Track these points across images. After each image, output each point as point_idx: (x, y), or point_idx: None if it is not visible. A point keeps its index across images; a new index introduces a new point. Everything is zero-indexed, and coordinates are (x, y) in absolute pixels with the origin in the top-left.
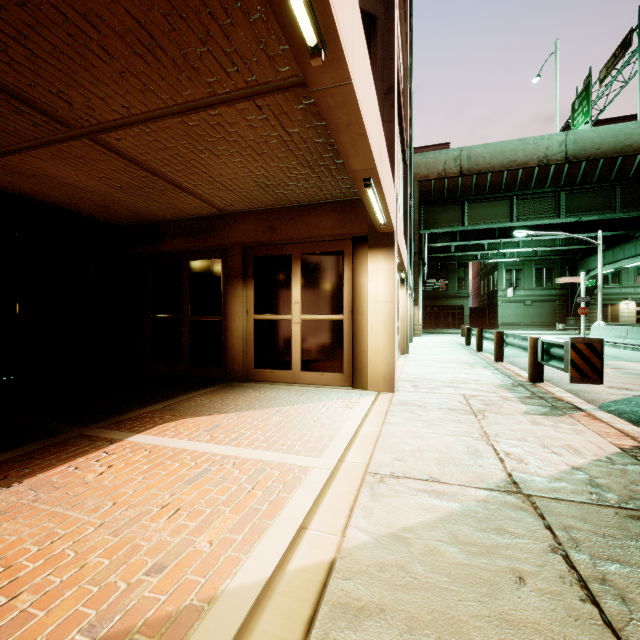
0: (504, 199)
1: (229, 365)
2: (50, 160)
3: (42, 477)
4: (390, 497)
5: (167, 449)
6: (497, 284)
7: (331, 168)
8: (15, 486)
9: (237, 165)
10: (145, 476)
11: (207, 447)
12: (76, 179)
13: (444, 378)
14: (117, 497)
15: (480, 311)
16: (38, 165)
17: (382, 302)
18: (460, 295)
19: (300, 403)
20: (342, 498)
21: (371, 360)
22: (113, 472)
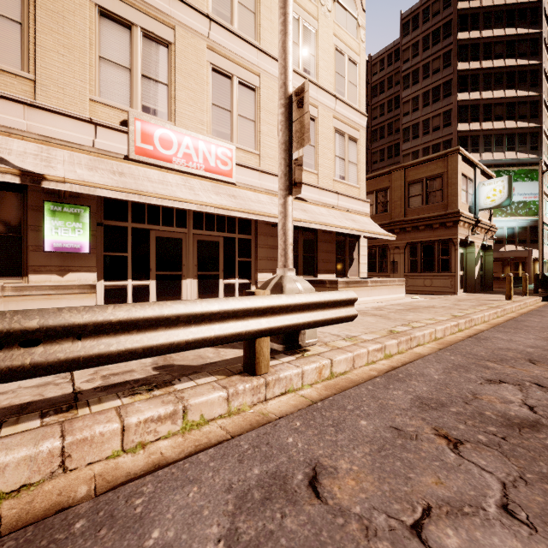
0: None
1: None
2: None
3: None
4: None
5: None
6: None
7: None
8: None
9: None
10: None
11: None
12: None
13: None
14: None
15: None
16: None
17: None
18: None
19: None
20: None
21: None
22: None
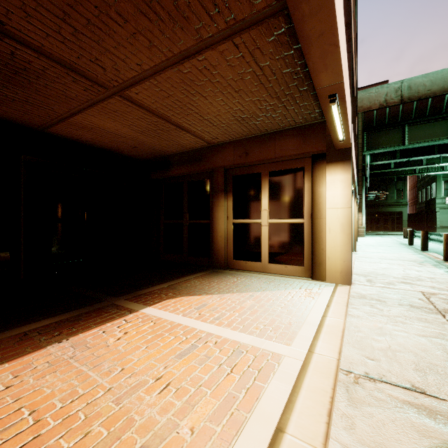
0: (445, 119)
1: (215, 256)
2: (98, 116)
3: (81, 336)
4: (370, 405)
5: (166, 322)
6: (435, 193)
7: (295, 96)
8: (63, 342)
9: (220, 103)
10: (148, 345)
11: (196, 324)
12: (115, 128)
13: (396, 274)
14: (125, 363)
15: (418, 216)
16: (92, 120)
17: (339, 208)
18: (399, 203)
19: (269, 290)
20: (317, 397)
21: (329, 257)
22: (127, 338)
